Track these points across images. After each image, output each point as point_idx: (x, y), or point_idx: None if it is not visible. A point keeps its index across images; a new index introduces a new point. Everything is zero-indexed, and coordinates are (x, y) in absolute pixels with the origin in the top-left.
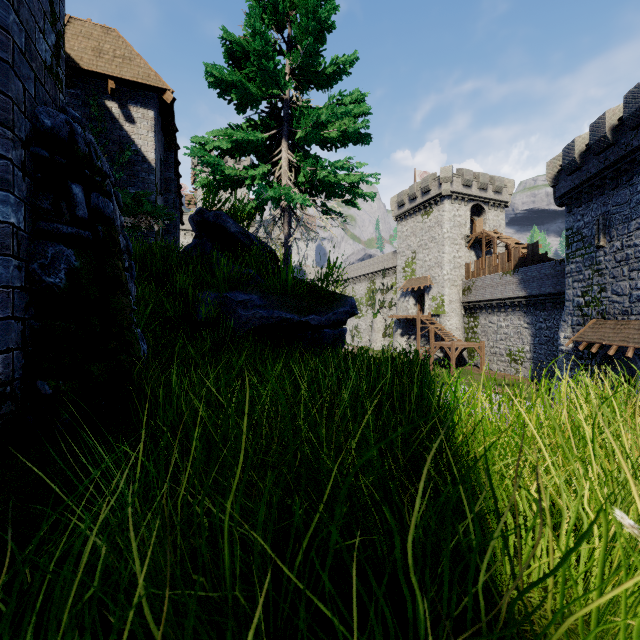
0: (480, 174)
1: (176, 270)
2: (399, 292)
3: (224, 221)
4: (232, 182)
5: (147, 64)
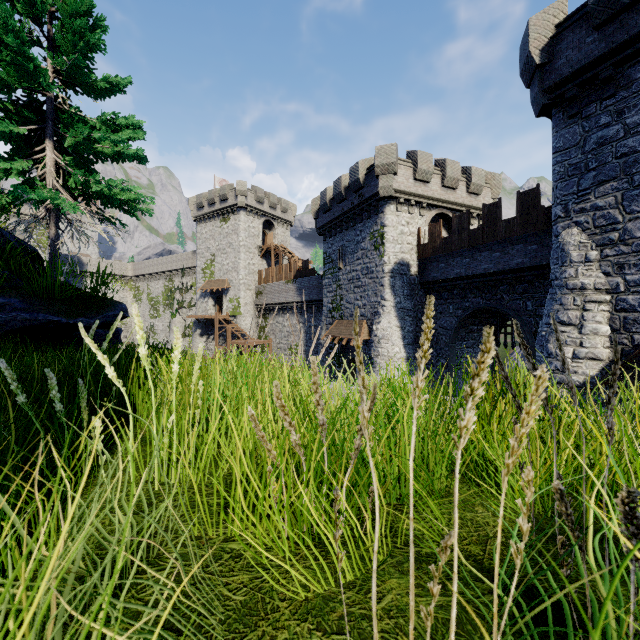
0: (270, 194)
1: None
2: (199, 293)
3: None
4: None
5: None
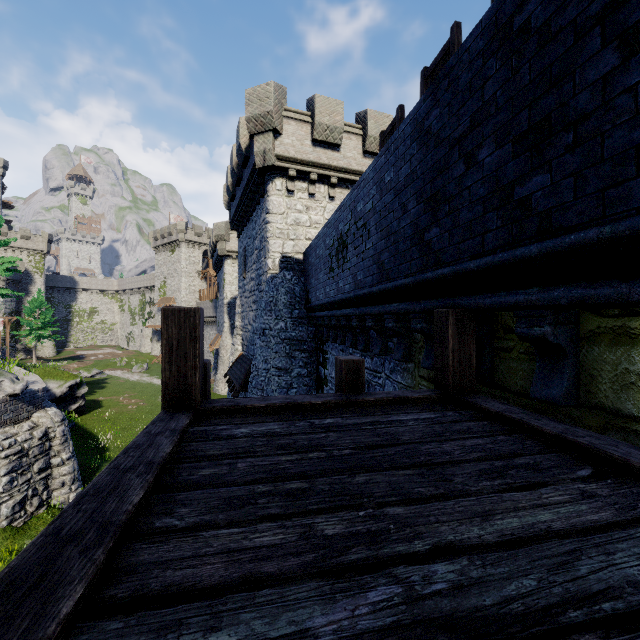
0: (209, 230)
1: None
2: (157, 307)
3: None
4: None
5: None
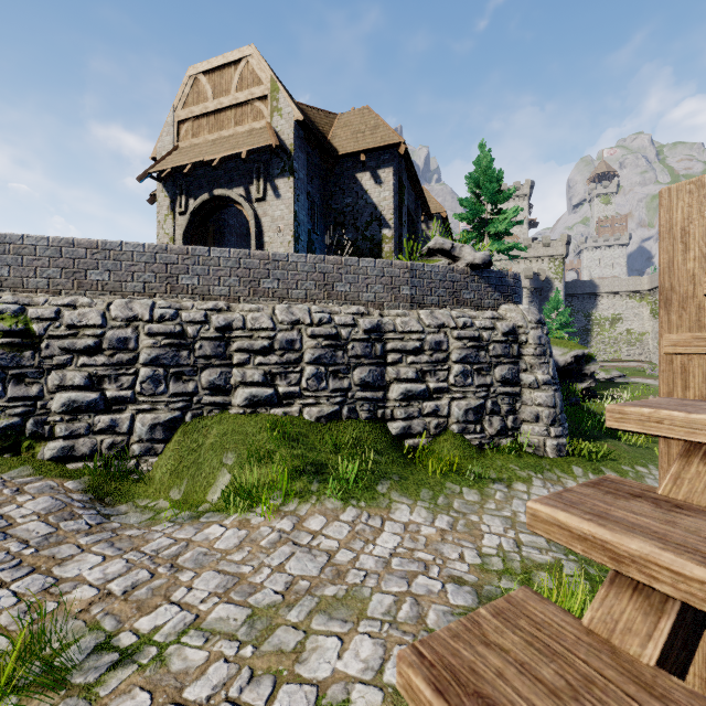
0: None
1: None
2: None
3: None
4: None
5: (436, 201)
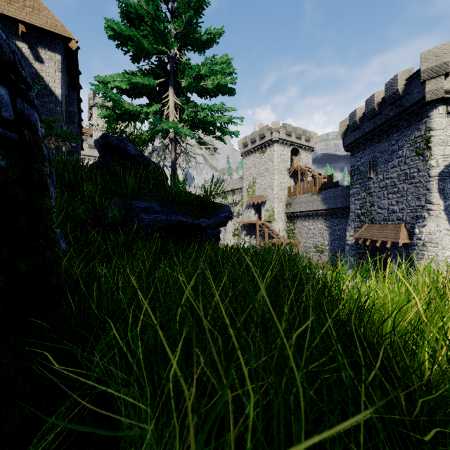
0: (297, 128)
1: (84, 182)
2: (244, 205)
3: (125, 145)
4: (130, 116)
5: (54, 16)
